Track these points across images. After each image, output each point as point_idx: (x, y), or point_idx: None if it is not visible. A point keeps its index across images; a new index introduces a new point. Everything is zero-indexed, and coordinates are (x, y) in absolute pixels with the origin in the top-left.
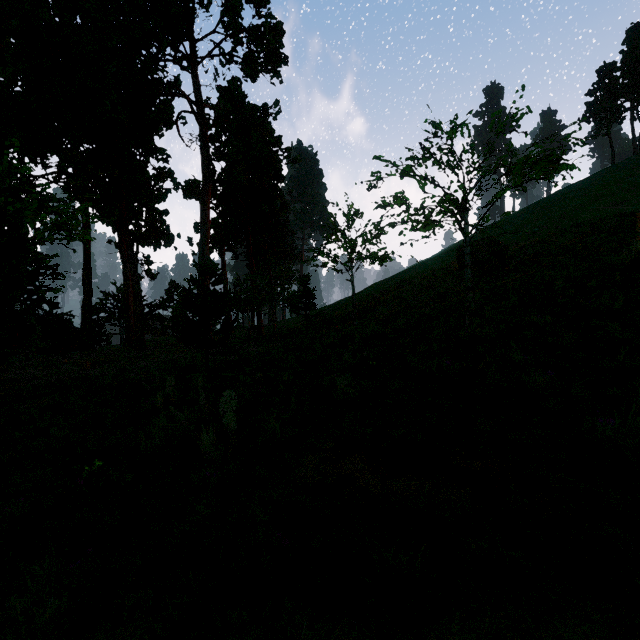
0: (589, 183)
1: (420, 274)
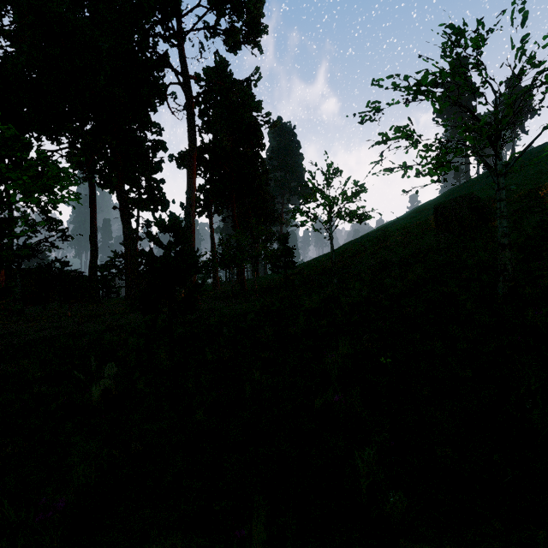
0: None
1: (393, 232)
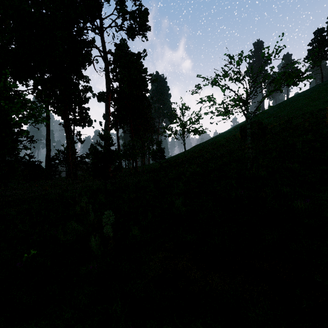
0: (310, 92)
1: (220, 140)
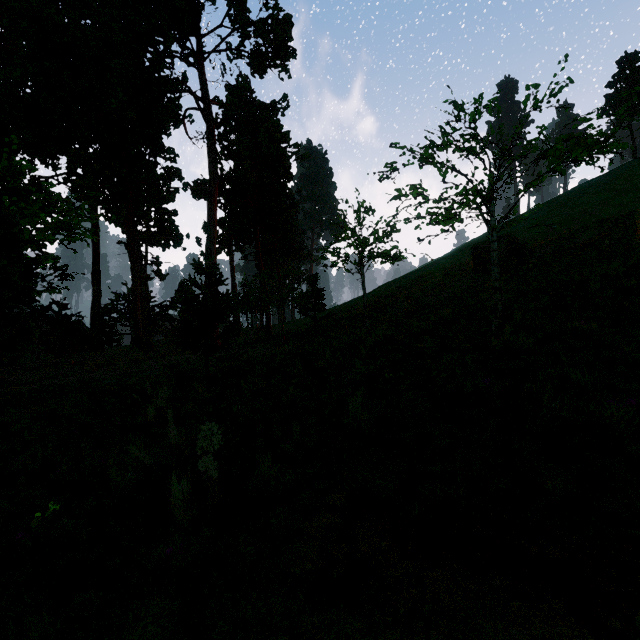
0: (610, 178)
1: (433, 273)
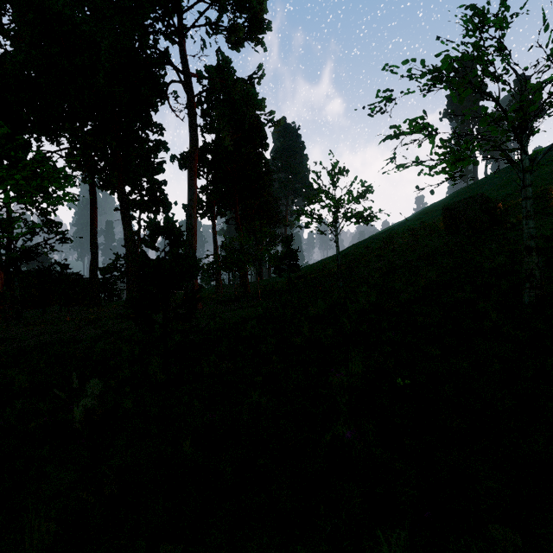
0: None
1: (400, 234)
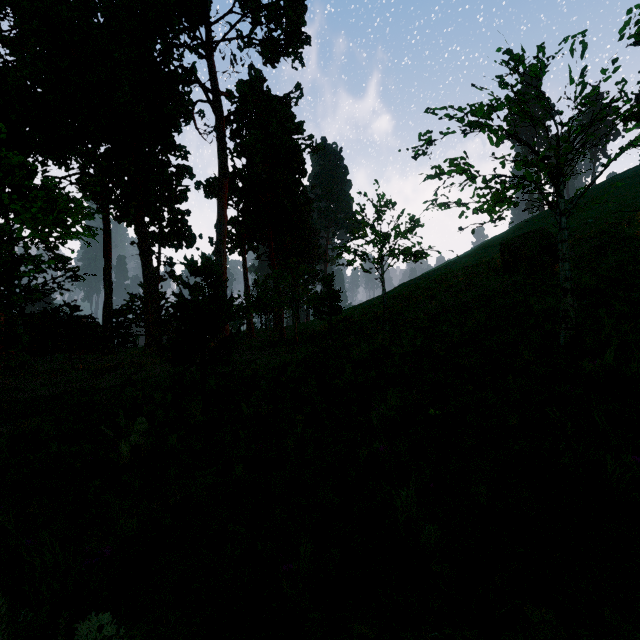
0: None
1: (455, 272)
